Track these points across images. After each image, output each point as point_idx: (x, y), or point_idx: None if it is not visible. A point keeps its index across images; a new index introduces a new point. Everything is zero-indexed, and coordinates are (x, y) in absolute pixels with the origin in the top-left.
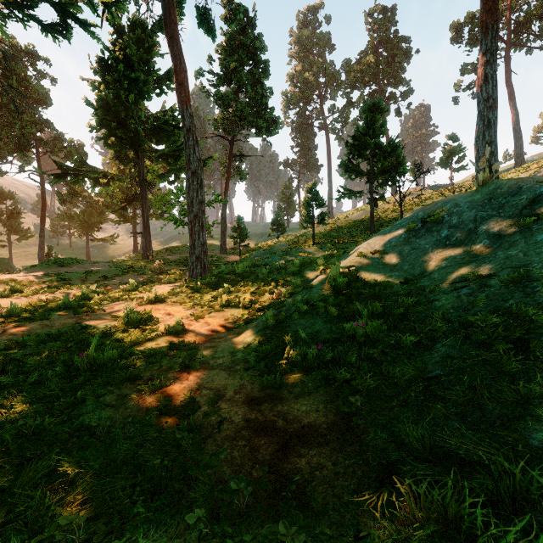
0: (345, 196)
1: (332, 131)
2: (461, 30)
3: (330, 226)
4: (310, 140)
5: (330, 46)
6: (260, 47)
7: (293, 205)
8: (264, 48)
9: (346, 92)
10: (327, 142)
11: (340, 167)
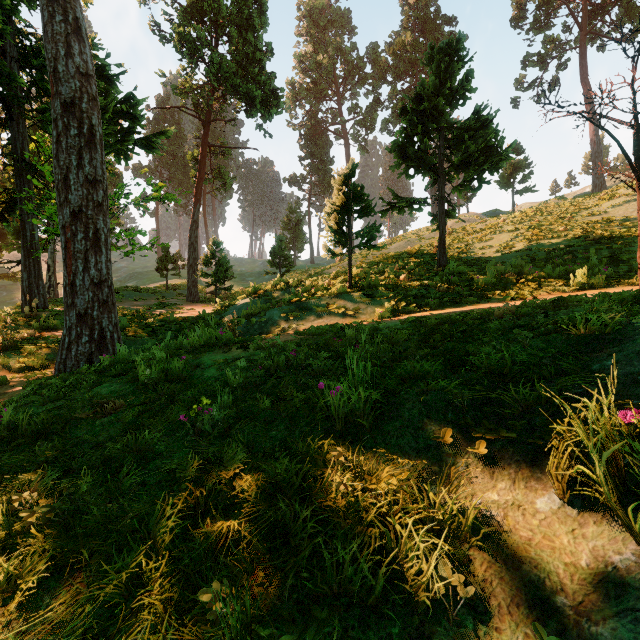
0: (396, 207)
1: (353, 139)
2: (524, 9)
3: (360, 260)
4: (324, 150)
5: (350, 28)
6: None
7: (301, 235)
8: None
9: (373, 86)
10: (346, 153)
11: (392, 151)
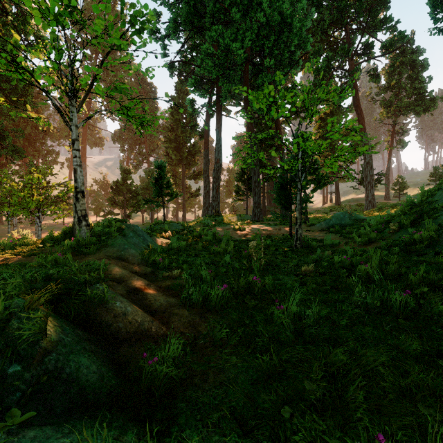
0: None
1: None
2: None
3: None
4: None
5: None
6: (418, 56)
7: None
8: (422, 52)
9: None
10: None
11: None
